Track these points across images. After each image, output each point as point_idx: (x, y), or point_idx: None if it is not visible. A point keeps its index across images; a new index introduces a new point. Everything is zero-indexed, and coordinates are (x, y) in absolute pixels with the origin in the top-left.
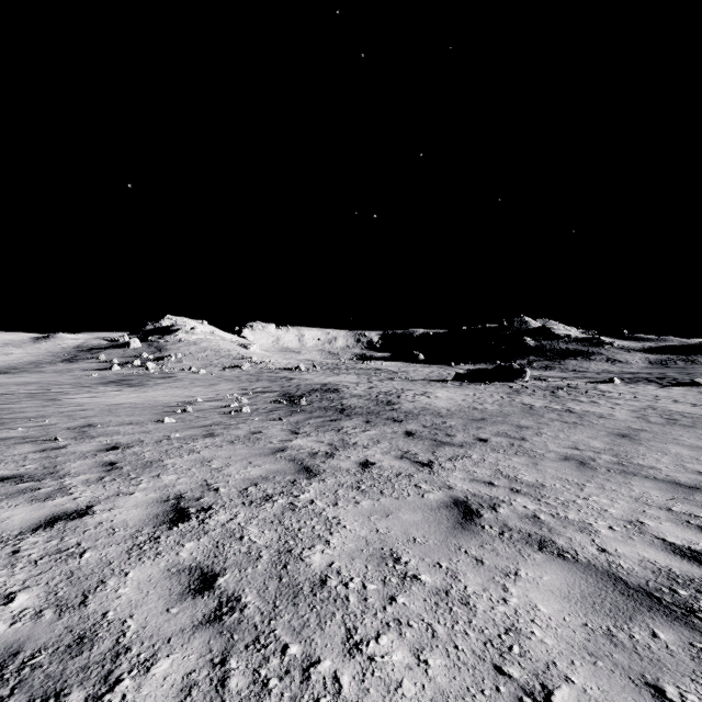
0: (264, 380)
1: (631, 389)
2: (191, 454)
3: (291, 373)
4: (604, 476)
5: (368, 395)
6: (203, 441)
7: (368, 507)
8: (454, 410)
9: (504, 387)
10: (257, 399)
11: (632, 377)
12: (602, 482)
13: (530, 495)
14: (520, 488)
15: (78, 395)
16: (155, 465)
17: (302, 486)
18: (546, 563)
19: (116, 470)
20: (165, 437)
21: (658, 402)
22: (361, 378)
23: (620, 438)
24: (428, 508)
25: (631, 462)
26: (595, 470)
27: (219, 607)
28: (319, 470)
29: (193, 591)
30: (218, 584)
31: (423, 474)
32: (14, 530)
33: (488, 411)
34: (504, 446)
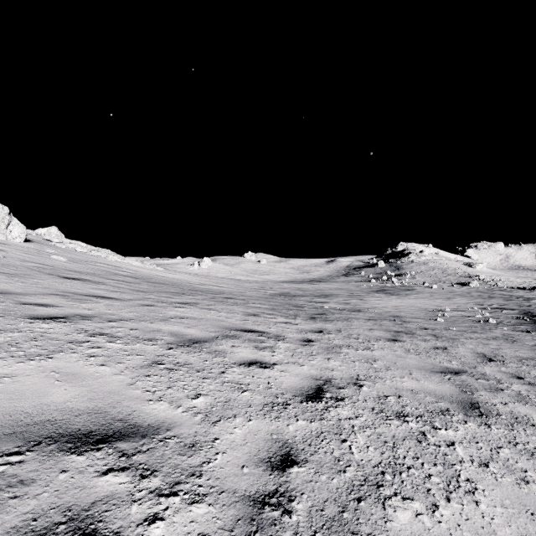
0: (497, 297)
1: None
2: (472, 339)
3: (527, 293)
4: None
5: None
6: (473, 334)
7: None
8: None
9: None
10: (497, 314)
11: None
12: None
13: None
14: None
15: (370, 298)
16: (456, 340)
17: None
18: None
19: (439, 338)
20: (446, 328)
21: None
22: None
23: None
24: None
25: None
26: None
27: (529, 383)
28: None
29: (515, 378)
30: (525, 379)
31: None
32: (427, 347)
33: None
34: None
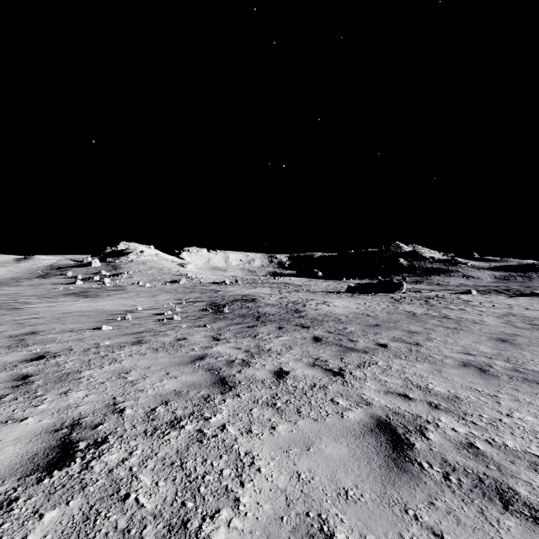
0: (197, 292)
1: (487, 299)
2: (112, 364)
3: (218, 286)
4: (511, 385)
5: (279, 304)
6: (129, 349)
7: (285, 434)
8: (351, 317)
9: (387, 297)
10: (188, 308)
11: (484, 289)
12: (512, 392)
13: (451, 411)
14: (437, 402)
15: (39, 305)
16: (69, 378)
17: (215, 404)
18: (528, 538)
19: (26, 385)
20: (95, 344)
21: (513, 309)
22: (273, 291)
23: (501, 342)
24: (351, 434)
25: (525, 368)
26: (497, 377)
27: None
28: (235, 381)
29: None
30: None
31: (337, 385)
32: None
33: (380, 318)
34: (403, 352)
